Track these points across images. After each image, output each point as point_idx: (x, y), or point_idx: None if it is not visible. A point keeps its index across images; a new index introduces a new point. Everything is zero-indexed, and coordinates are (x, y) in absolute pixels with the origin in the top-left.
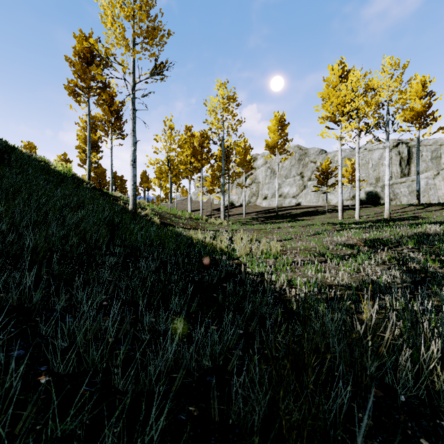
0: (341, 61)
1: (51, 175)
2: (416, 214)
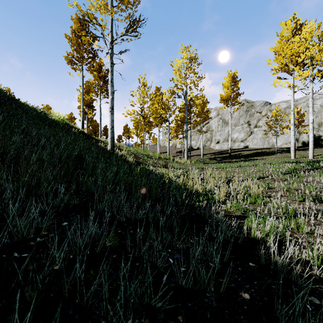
0: (294, 17)
1: (46, 122)
2: None
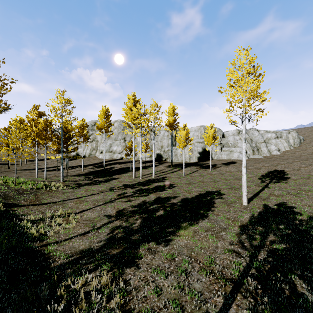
0: (134, 94)
1: None
2: (166, 175)
